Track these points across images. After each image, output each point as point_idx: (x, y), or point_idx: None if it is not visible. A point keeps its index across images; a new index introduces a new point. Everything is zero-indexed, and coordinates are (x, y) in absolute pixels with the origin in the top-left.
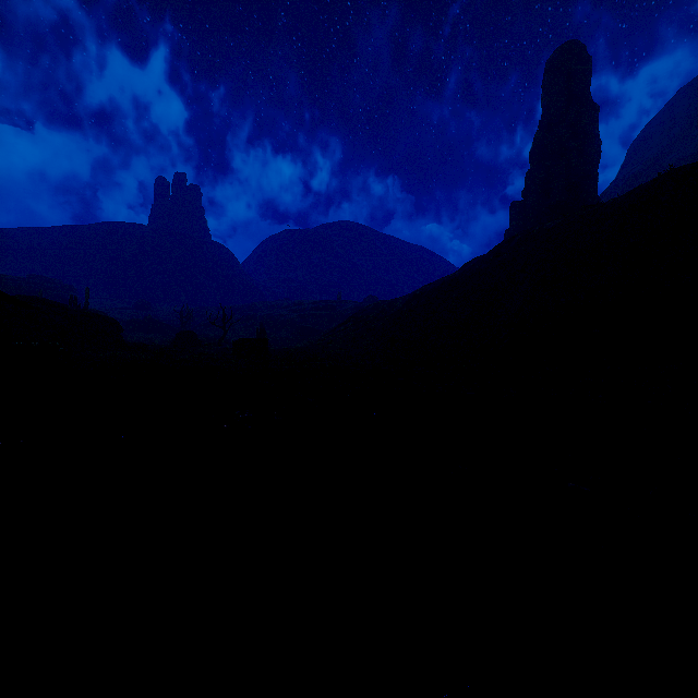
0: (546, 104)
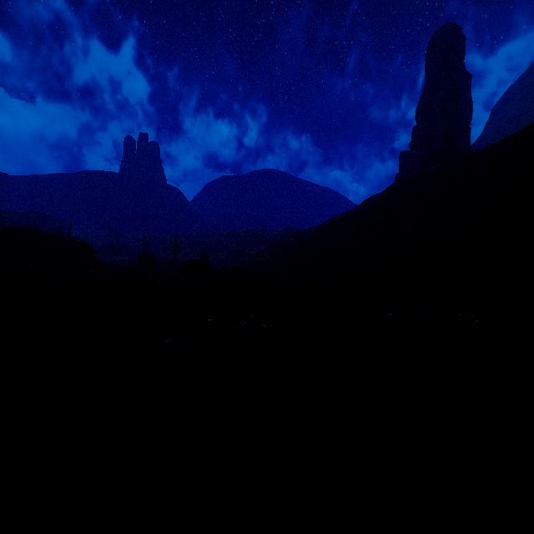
0: (429, 73)
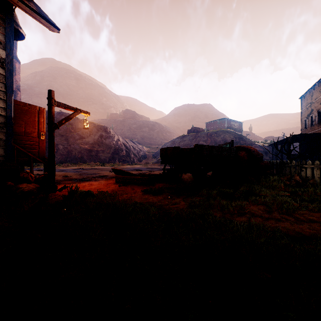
0: None
